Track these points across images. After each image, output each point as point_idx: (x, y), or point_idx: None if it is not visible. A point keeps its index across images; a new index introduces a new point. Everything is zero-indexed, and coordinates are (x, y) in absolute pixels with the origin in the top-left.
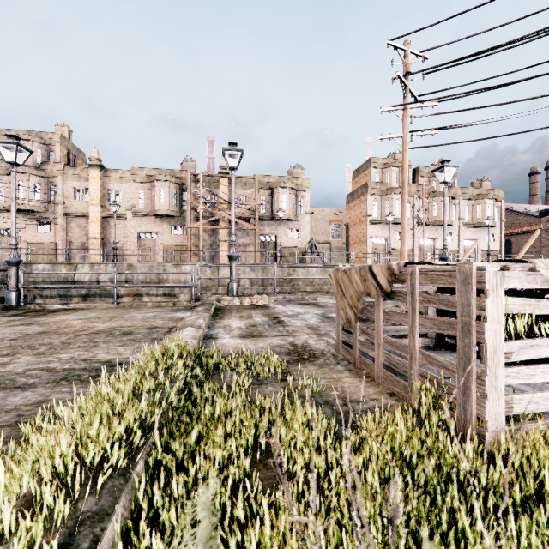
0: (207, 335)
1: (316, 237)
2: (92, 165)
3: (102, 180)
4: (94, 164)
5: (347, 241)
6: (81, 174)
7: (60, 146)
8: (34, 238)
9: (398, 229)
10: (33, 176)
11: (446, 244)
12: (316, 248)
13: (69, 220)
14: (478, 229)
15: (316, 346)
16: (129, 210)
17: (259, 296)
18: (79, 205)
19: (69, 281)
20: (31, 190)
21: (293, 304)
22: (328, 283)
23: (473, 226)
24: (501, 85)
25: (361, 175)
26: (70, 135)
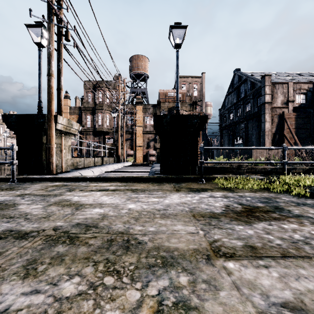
0: None
1: None
2: None
3: None
4: None
5: None
6: None
7: None
8: None
9: None
10: None
11: None
12: None
13: None
14: None
15: None
16: None
17: None
18: None
19: None
20: None
21: None
22: None
23: None
24: None
25: None
26: None
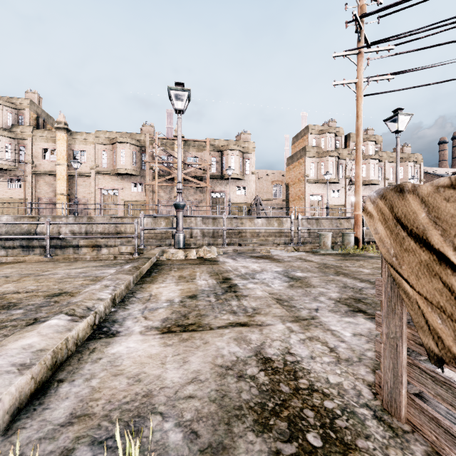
0: (103, 325)
1: (260, 195)
2: (58, 128)
3: (68, 142)
4: (61, 127)
5: (287, 198)
6: (49, 136)
7: (29, 110)
8: (5, 193)
9: (332, 187)
10: (3, 137)
11: None
12: (261, 204)
13: (37, 177)
14: None
15: (314, 367)
16: (93, 169)
17: (207, 248)
18: (47, 164)
19: (32, 233)
20: (1, 150)
21: (245, 258)
22: (273, 235)
23: None
24: None
25: (300, 140)
26: (40, 101)
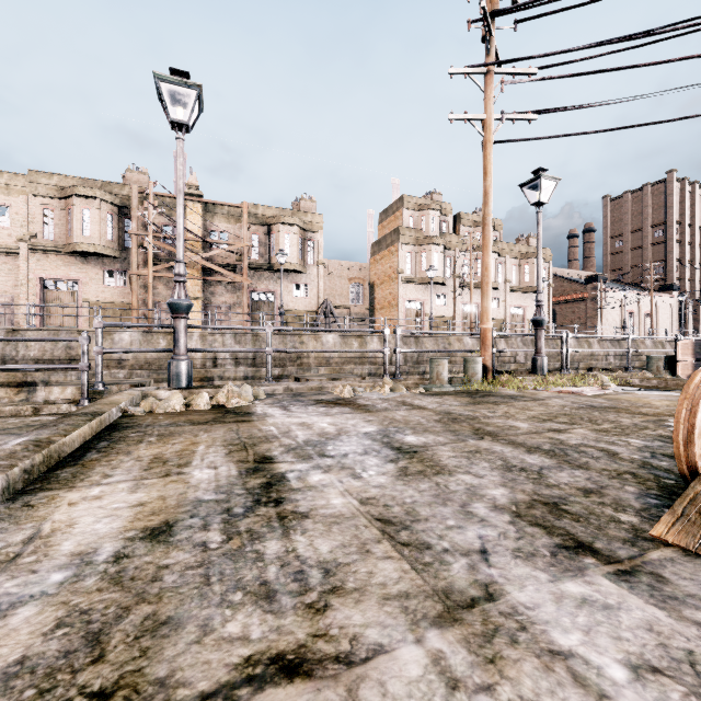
0: None
1: (331, 299)
2: None
3: None
4: None
5: (373, 305)
6: None
7: None
8: None
9: (436, 291)
10: None
11: (541, 300)
12: (333, 312)
13: None
14: (525, 295)
15: None
16: (25, 241)
17: (235, 387)
18: None
19: None
20: None
21: (307, 405)
22: (351, 361)
23: (521, 291)
24: (646, 35)
25: (391, 218)
26: None
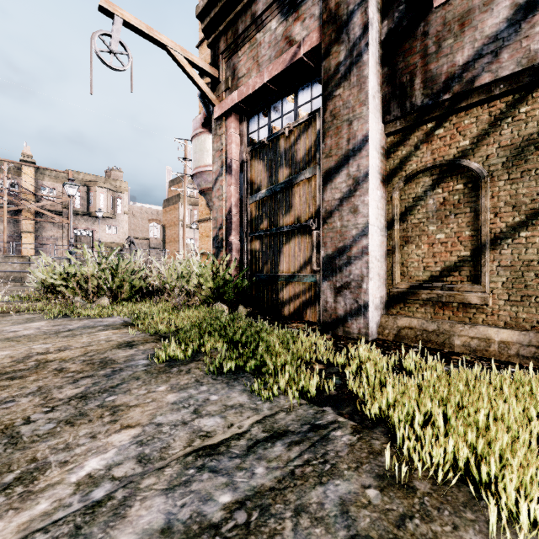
0: None
1: (136, 233)
2: None
3: None
4: None
5: (164, 239)
6: None
7: None
8: None
9: None
10: None
11: None
12: (135, 244)
13: None
14: None
15: None
16: None
17: None
18: None
19: None
20: None
21: None
22: None
23: None
24: None
25: (176, 186)
26: None
